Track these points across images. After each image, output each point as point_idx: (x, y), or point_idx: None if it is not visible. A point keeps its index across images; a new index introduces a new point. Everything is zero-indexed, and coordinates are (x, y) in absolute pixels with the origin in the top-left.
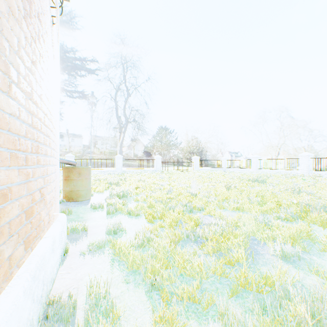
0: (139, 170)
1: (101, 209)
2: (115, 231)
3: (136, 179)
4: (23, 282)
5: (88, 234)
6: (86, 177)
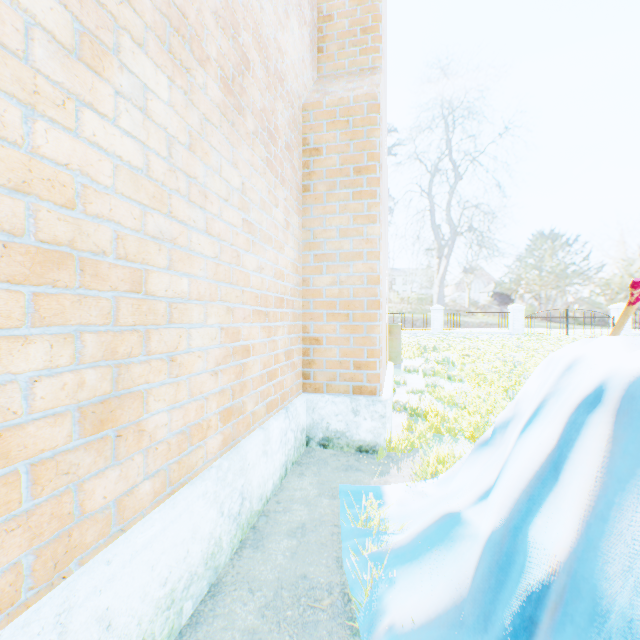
0: (475, 333)
1: (416, 373)
2: (433, 386)
3: (466, 346)
4: (391, 376)
5: (407, 386)
6: (396, 337)
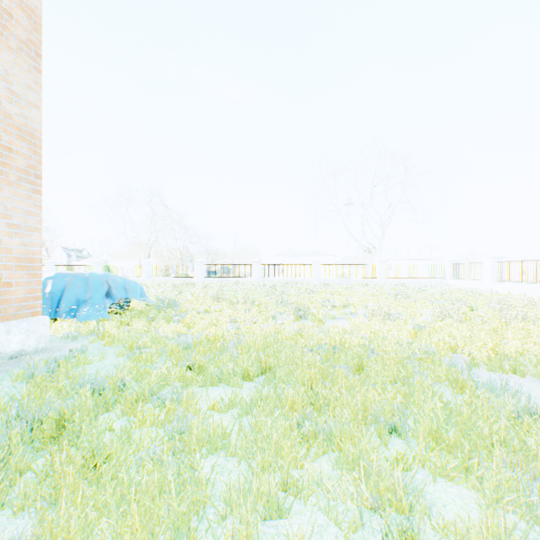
0: None
1: None
2: None
3: None
4: None
5: None
6: None
